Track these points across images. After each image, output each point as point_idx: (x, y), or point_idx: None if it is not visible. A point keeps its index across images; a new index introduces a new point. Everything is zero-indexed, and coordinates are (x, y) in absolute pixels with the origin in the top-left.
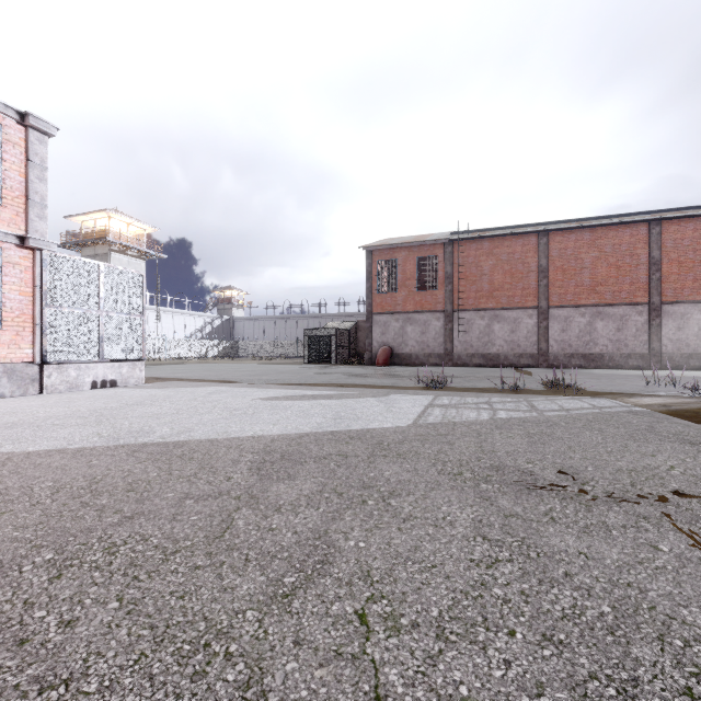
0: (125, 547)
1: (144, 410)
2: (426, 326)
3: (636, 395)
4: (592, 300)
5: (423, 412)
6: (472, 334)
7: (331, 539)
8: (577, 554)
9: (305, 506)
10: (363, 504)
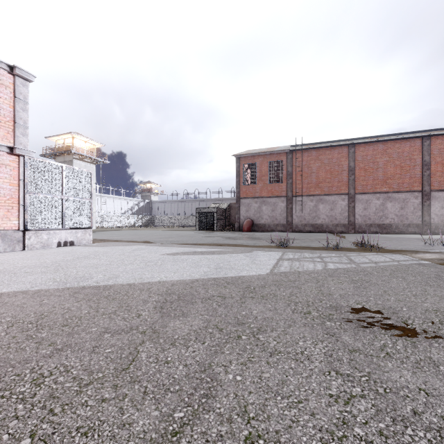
0: (50, 378)
1: (88, 261)
2: (275, 206)
3: (420, 252)
4: (384, 189)
5: (276, 264)
6: (305, 211)
7: (214, 372)
8: (418, 390)
9: (193, 340)
10: (238, 339)
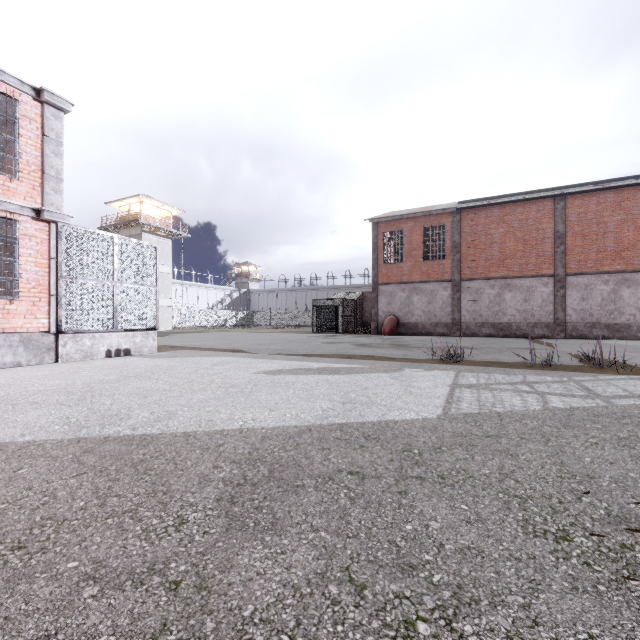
0: None
1: (137, 384)
2: (433, 296)
3: None
4: (616, 266)
5: (450, 395)
6: (481, 303)
7: None
8: None
9: (290, 632)
10: (407, 634)
